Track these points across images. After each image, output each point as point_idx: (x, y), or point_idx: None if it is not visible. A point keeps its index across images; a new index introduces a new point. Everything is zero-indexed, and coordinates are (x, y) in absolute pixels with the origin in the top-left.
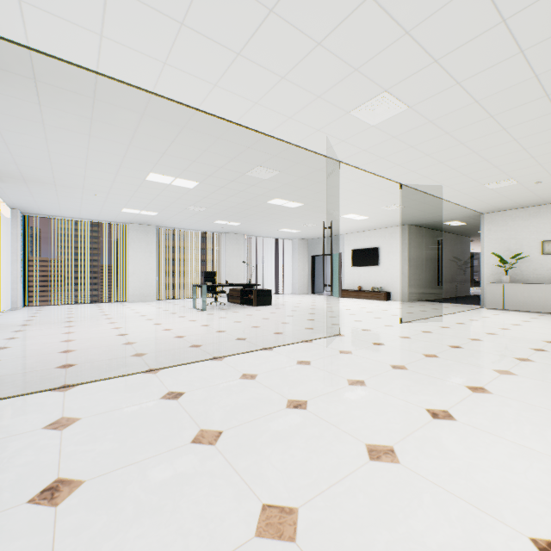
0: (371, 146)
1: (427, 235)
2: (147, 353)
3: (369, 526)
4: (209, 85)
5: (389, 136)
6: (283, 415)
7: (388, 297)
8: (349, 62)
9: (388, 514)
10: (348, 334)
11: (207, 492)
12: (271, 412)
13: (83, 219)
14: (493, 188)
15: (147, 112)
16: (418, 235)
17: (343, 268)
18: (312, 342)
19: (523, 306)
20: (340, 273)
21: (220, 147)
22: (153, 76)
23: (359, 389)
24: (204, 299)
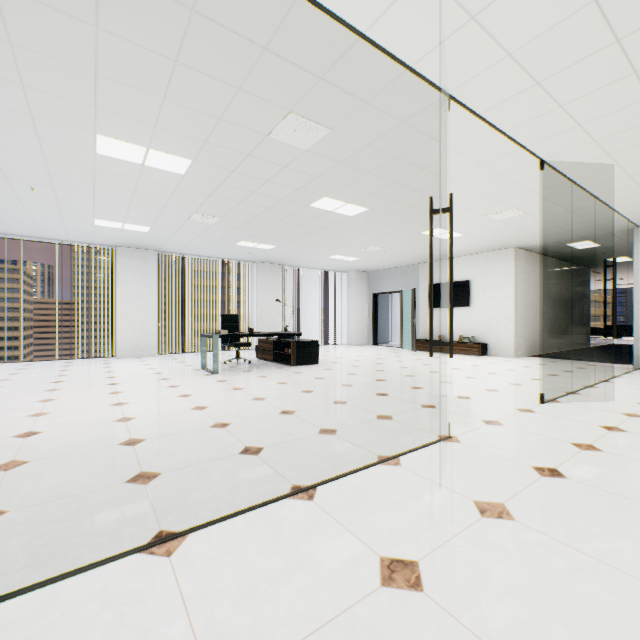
0: (529, 40)
1: (538, 263)
2: (7, 510)
3: None
4: None
5: None
6: None
7: (484, 351)
8: None
9: None
10: (464, 435)
11: None
12: None
13: (48, 239)
14: None
15: None
16: (527, 263)
17: (416, 310)
18: (401, 463)
19: None
20: (414, 317)
21: (205, 48)
22: None
23: None
24: (215, 356)
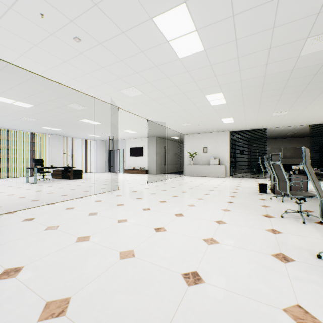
0: (132, 104)
1: (165, 142)
2: (2, 206)
3: (113, 234)
4: (48, 68)
5: (138, 101)
6: (87, 217)
7: (147, 172)
8: (117, 75)
9: (119, 231)
10: (122, 189)
11: (55, 239)
12: (82, 217)
13: None
14: (185, 125)
15: (4, 69)
16: (161, 142)
17: (125, 157)
18: (104, 193)
19: (197, 174)
20: (123, 160)
21: (51, 92)
22: (13, 57)
23: (120, 206)
24: (35, 176)
